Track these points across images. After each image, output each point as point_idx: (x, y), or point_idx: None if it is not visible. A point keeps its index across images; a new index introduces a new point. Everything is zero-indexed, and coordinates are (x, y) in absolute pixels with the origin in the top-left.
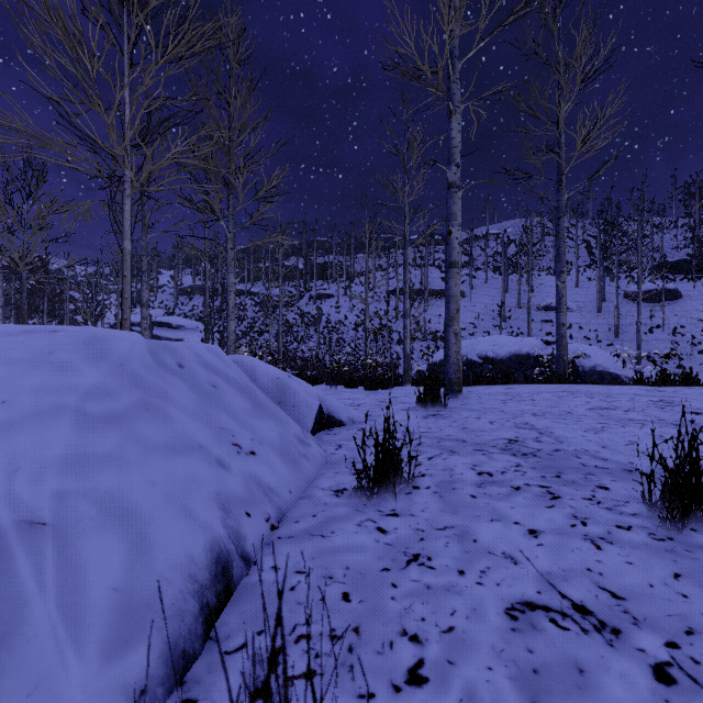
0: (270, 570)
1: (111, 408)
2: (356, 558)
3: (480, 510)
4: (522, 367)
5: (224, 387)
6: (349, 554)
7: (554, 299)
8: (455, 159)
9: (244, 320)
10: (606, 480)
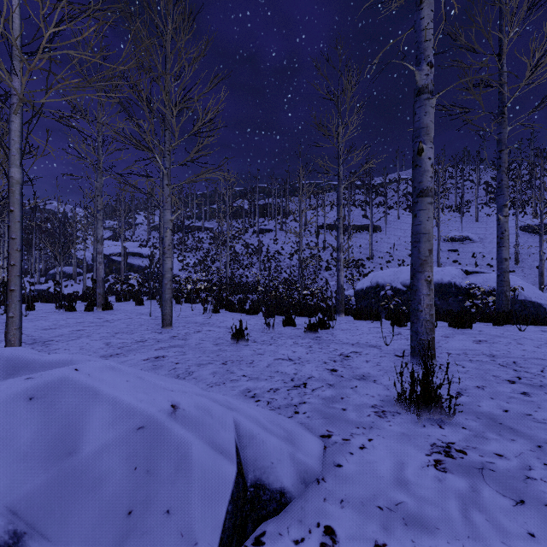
0: None
1: None
2: None
3: None
4: (444, 295)
5: None
6: None
7: (457, 232)
8: (427, 56)
9: (200, 250)
10: None
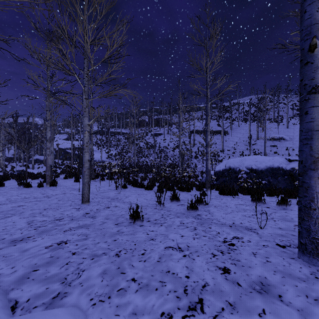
0: None
1: None
2: None
3: None
4: (275, 175)
5: None
6: None
7: (276, 134)
8: None
9: (119, 146)
10: None
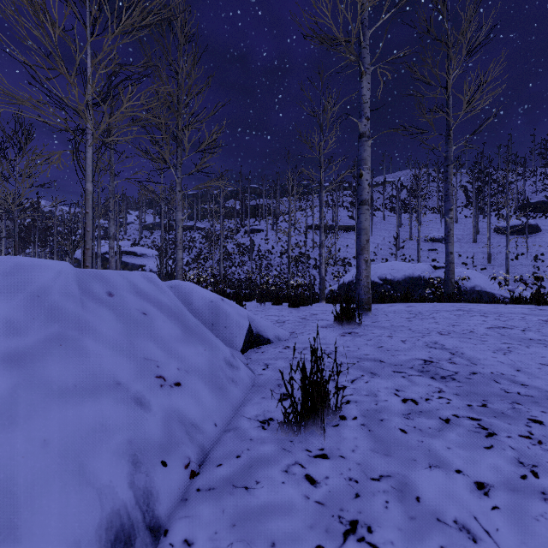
0: (182, 546)
1: (13, 346)
2: (283, 526)
3: (414, 450)
4: (414, 287)
5: (155, 314)
6: (276, 518)
7: (438, 232)
8: (365, 113)
9: (193, 249)
10: (536, 411)
